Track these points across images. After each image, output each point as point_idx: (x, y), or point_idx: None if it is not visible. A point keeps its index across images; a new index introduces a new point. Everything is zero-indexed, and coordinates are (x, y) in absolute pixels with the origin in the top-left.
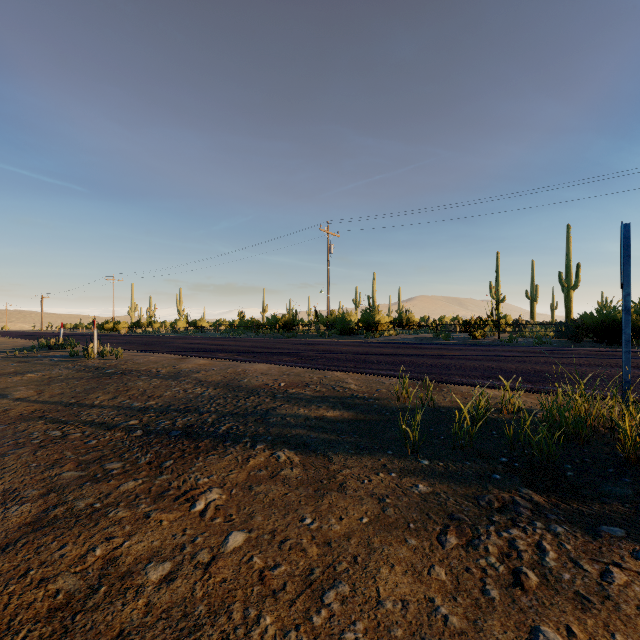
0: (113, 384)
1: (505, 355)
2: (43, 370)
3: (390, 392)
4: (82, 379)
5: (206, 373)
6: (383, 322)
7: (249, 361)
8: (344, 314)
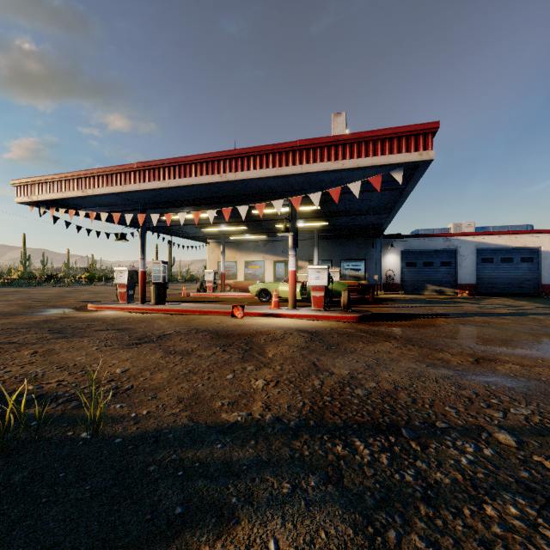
0: None
1: None
2: None
3: None
4: None
5: None
6: None
7: None
8: None
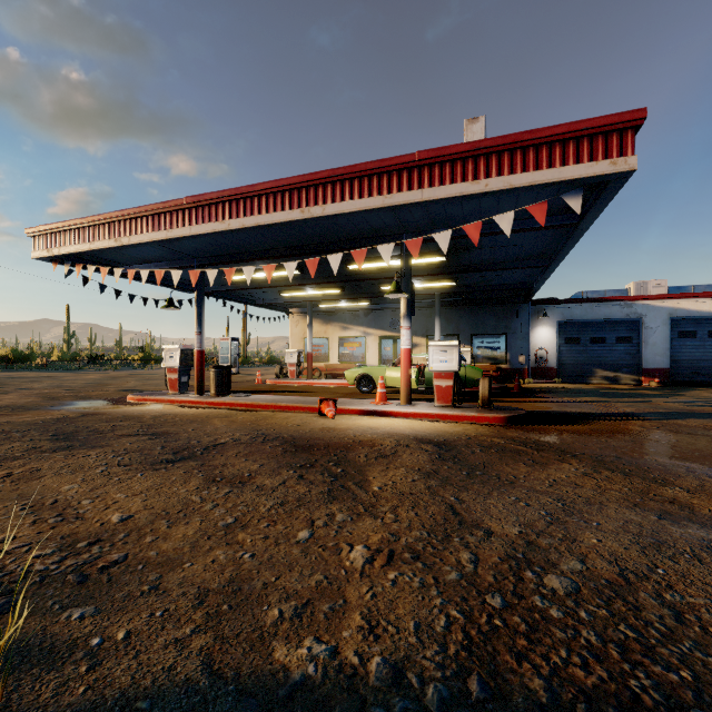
0: None
1: None
2: None
3: None
4: None
5: None
6: None
7: None
8: None
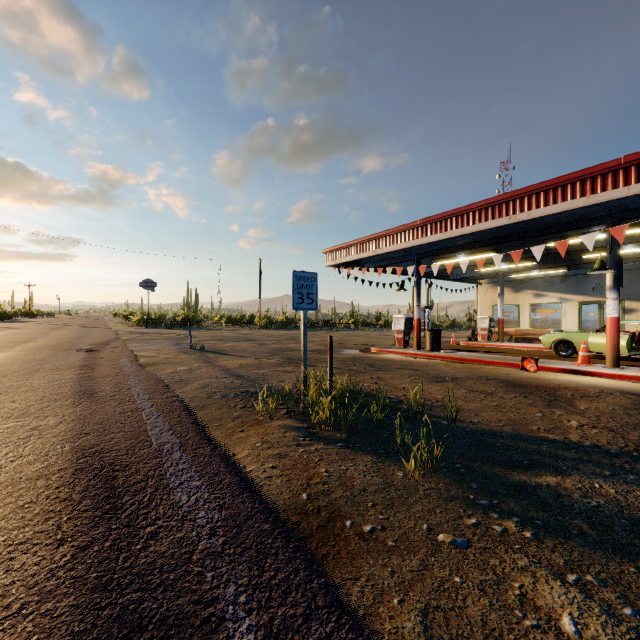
0: None
1: None
2: None
3: (433, 521)
4: None
5: None
6: None
7: None
8: None
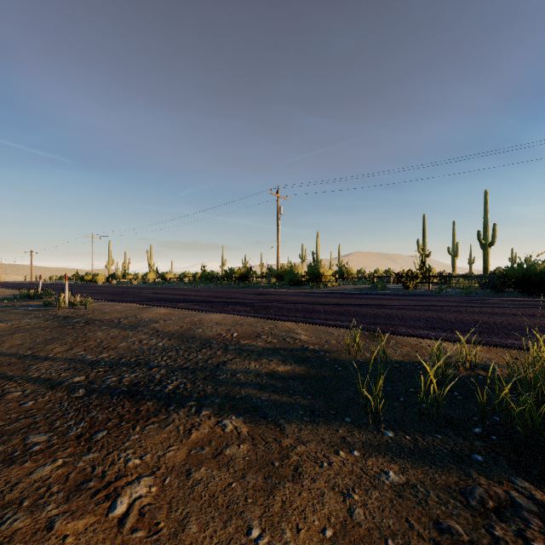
0: (73, 334)
1: (440, 305)
2: (14, 319)
3: (340, 344)
4: (46, 329)
5: (164, 323)
6: (326, 274)
7: (206, 311)
8: (292, 267)
